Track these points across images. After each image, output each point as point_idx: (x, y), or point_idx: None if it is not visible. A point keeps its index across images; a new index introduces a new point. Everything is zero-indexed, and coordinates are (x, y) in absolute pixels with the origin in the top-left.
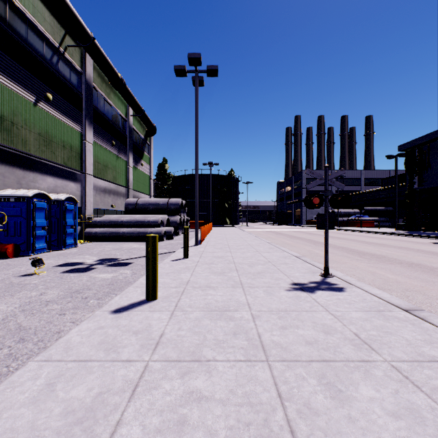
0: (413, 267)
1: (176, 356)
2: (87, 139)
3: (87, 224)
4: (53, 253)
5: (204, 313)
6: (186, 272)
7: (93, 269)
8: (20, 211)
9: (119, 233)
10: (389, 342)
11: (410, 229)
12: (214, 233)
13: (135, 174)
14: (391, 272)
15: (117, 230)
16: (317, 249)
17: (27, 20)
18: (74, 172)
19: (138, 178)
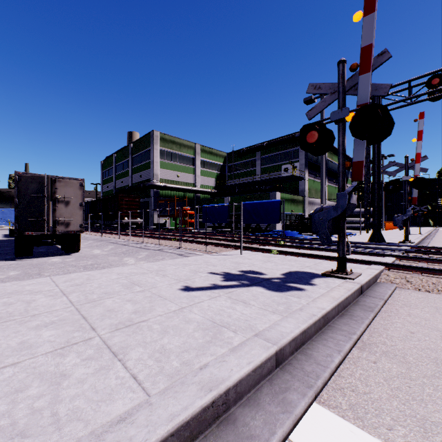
0: None
1: None
2: (326, 185)
3: None
4: None
5: None
6: None
7: None
8: None
9: None
10: None
11: None
12: None
13: None
14: None
15: None
16: None
17: None
18: None
19: None
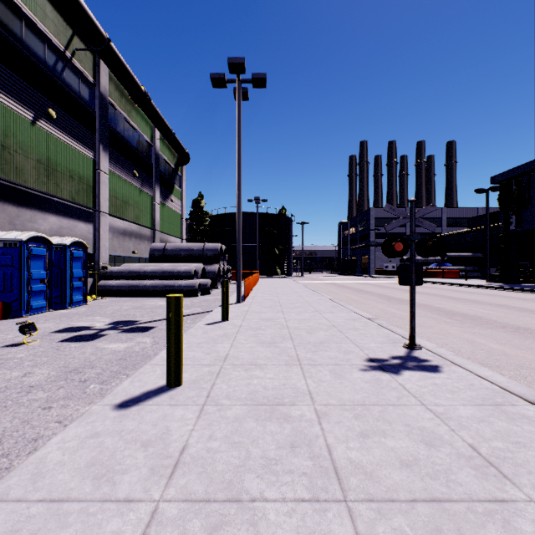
0: (520, 332)
1: (202, 490)
2: (102, 168)
3: (101, 275)
4: (55, 313)
5: (248, 408)
6: (224, 342)
7: (102, 337)
8: (11, 259)
9: (141, 286)
10: (527, 462)
11: (505, 281)
12: (261, 286)
13: (163, 212)
14: (494, 340)
15: (139, 283)
16: (393, 307)
17: (23, 15)
18: (84, 209)
19: (167, 217)
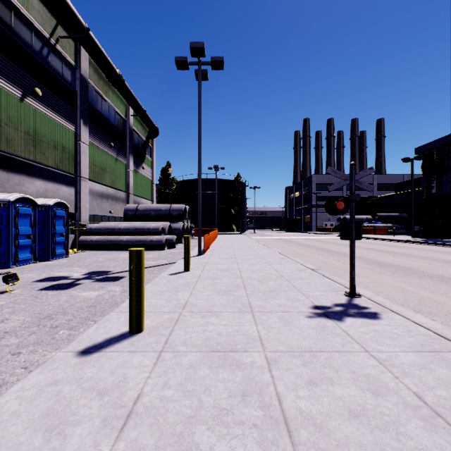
0: (446, 281)
1: (152, 444)
2: (82, 139)
3: (81, 231)
4: (39, 264)
5: (203, 354)
6: (184, 290)
7: (77, 286)
8: (1, 217)
9: (116, 241)
10: None
11: (427, 237)
12: (220, 241)
13: (136, 178)
14: (423, 289)
15: (114, 239)
16: (333, 259)
17: (12, 6)
18: (67, 175)
19: (139, 182)
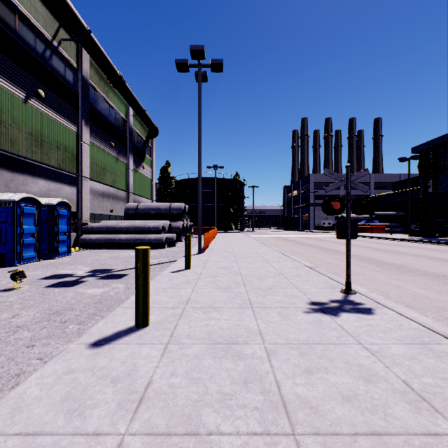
0: (439, 279)
1: (164, 424)
2: (84, 139)
3: (83, 230)
4: (43, 263)
5: (206, 346)
6: (186, 287)
7: (82, 283)
8: (6, 216)
9: (117, 239)
10: None
11: (424, 235)
12: (219, 240)
13: (136, 177)
14: (417, 286)
15: (115, 237)
16: (330, 257)
17: (16, 9)
18: (69, 174)
19: (139, 181)
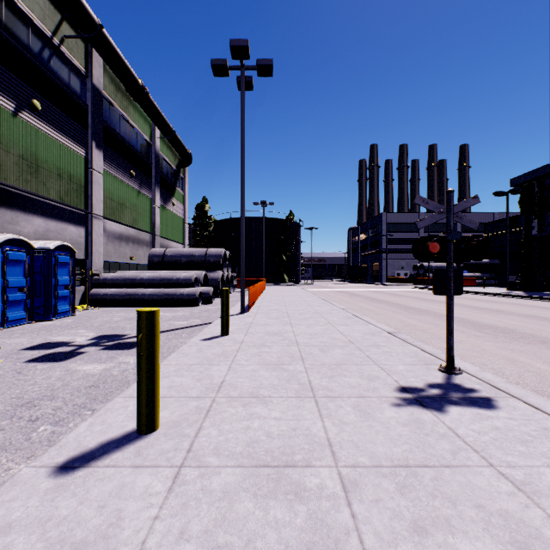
0: None
1: None
2: (95, 166)
3: (93, 282)
4: (35, 326)
5: (244, 472)
6: (221, 363)
7: (78, 356)
8: None
9: (137, 295)
10: None
11: (527, 289)
12: (268, 295)
13: (164, 216)
14: (539, 359)
15: (134, 292)
16: (413, 318)
17: None
18: (75, 211)
19: (168, 221)
